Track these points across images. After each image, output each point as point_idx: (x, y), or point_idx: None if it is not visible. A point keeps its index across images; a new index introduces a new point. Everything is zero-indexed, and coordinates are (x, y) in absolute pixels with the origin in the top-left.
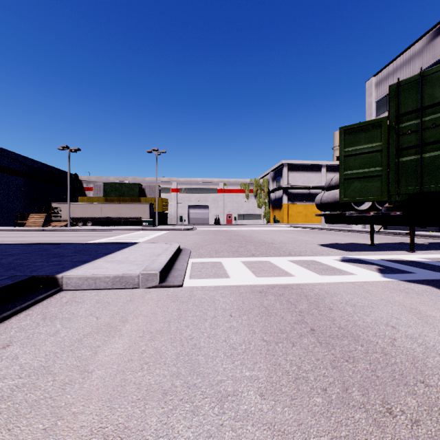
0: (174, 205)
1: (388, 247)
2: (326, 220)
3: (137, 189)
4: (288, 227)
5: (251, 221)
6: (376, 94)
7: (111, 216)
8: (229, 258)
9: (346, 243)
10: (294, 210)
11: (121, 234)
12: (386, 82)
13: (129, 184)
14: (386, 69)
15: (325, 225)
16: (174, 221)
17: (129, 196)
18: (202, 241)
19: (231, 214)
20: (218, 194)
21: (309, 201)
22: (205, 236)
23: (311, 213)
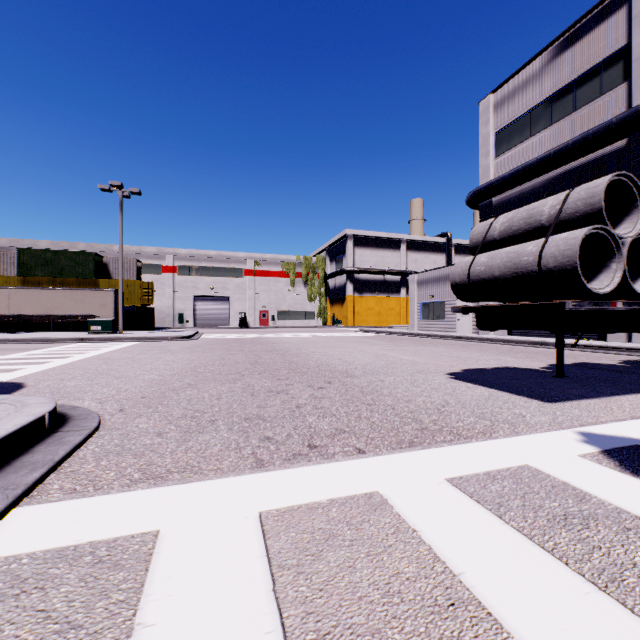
0: (169, 294)
1: (596, 380)
2: (480, 321)
3: (91, 263)
4: (357, 331)
5: (299, 321)
6: (495, 121)
7: (30, 312)
8: (216, 479)
9: (494, 367)
10: (363, 305)
11: (11, 351)
12: (511, 101)
13: (75, 254)
14: (512, 80)
15: (414, 329)
16: (168, 321)
17: (75, 277)
18: (183, 372)
19: (267, 311)
20: (246, 279)
21: (384, 292)
22: (202, 356)
23: (386, 310)
